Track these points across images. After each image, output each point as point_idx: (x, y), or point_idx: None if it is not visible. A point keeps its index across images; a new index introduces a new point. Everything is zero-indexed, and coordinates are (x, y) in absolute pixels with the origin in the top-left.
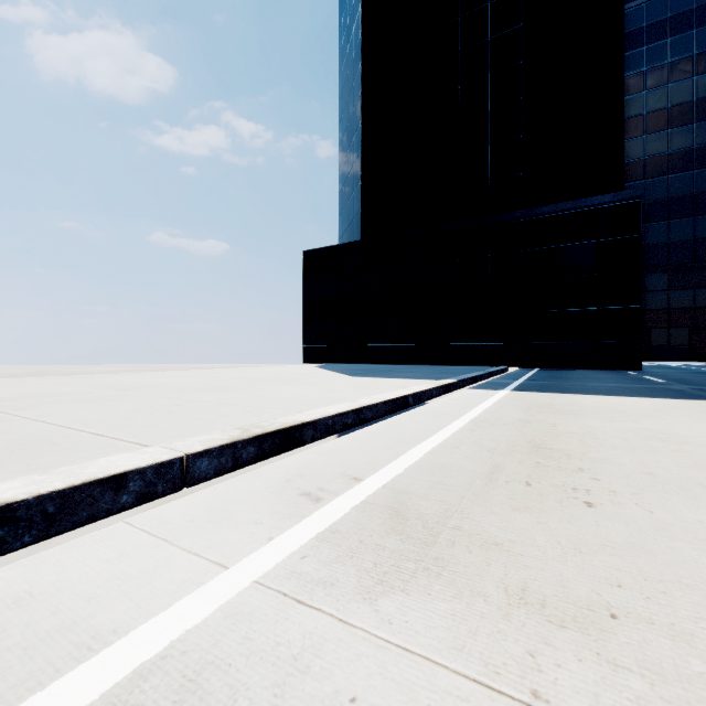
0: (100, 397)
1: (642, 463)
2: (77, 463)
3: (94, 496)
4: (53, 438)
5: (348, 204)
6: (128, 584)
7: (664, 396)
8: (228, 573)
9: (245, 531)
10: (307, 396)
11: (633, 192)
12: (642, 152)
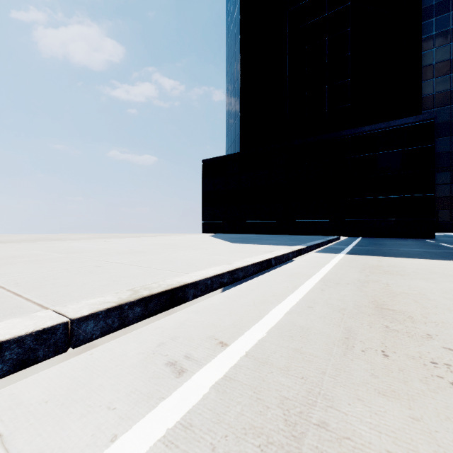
0: (50, 259)
1: None
2: None
3: None
4: None
5: (231, 129)
6: None
7: None
8: None
9: (92, 422)
10: (196, 259)
11: (429, 115)
12: (432, 90)
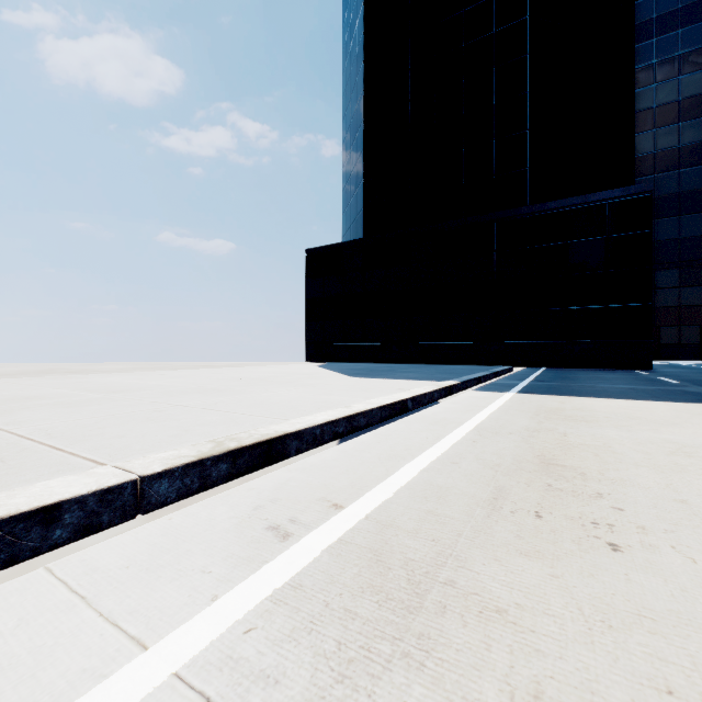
0: (84, 401)
1: (671, 487)
2: (7, 490)
3: (15, 534)
4: (4, 453)
5: (351, 202)
6: (7, 675)
7: (682, 400)
8: (144, 658)
9: (186, 584)
10: (299, 400)
11: (644, 186)
12: (652, 147)
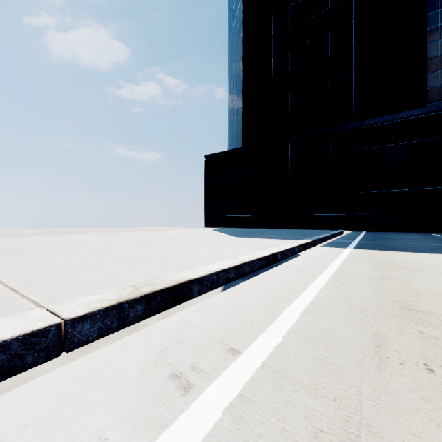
0: (54, 252)
1: None
2: None
3: None
4: None
5: (234, 124)
6: None
7: None
8: None
9: None
10: (200, 253)
11: (436, 107)
12: (437, 82)
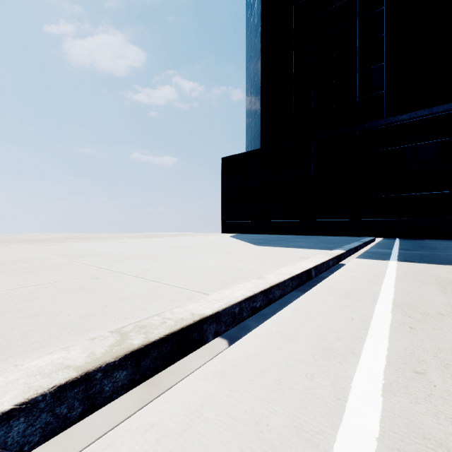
0: (48, 265)
1: None
2: None
3: None
4: None
5: (252, 125)
6: None
7: None
8: None
9: None
10: (217, 268)
11: None
12: None
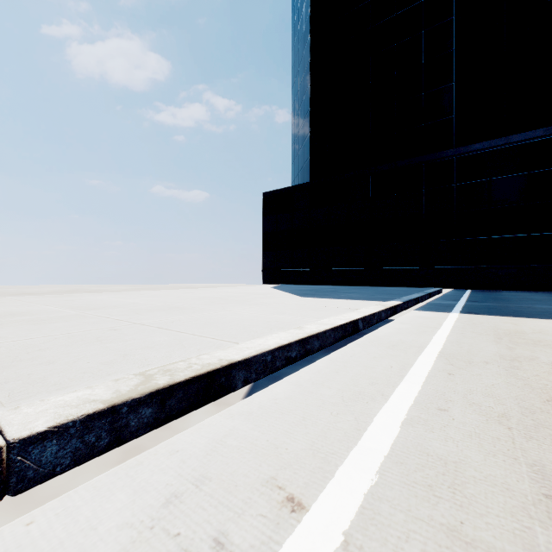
0: (56, 317)
1: None
2: None
3: None
4: None
5: (299, 153)
6: None
7: None
8: None
9: None
10: (252, 319)
11: None
12: None
